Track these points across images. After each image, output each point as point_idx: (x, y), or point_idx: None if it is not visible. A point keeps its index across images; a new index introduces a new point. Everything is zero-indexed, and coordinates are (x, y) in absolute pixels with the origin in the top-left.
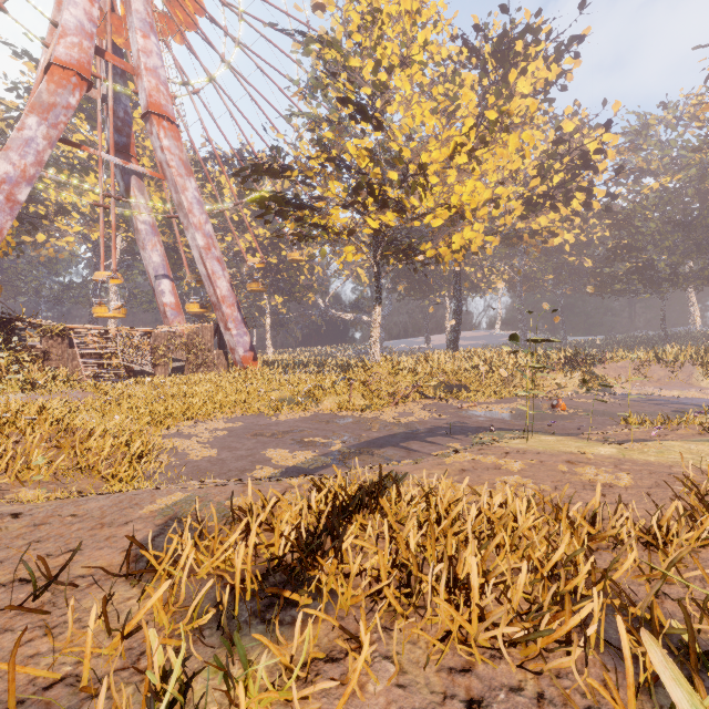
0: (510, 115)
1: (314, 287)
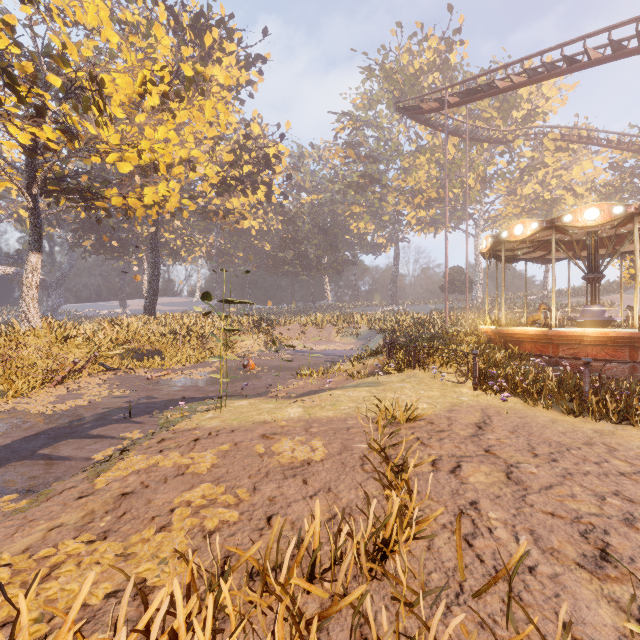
0: (206, 79)
1: None
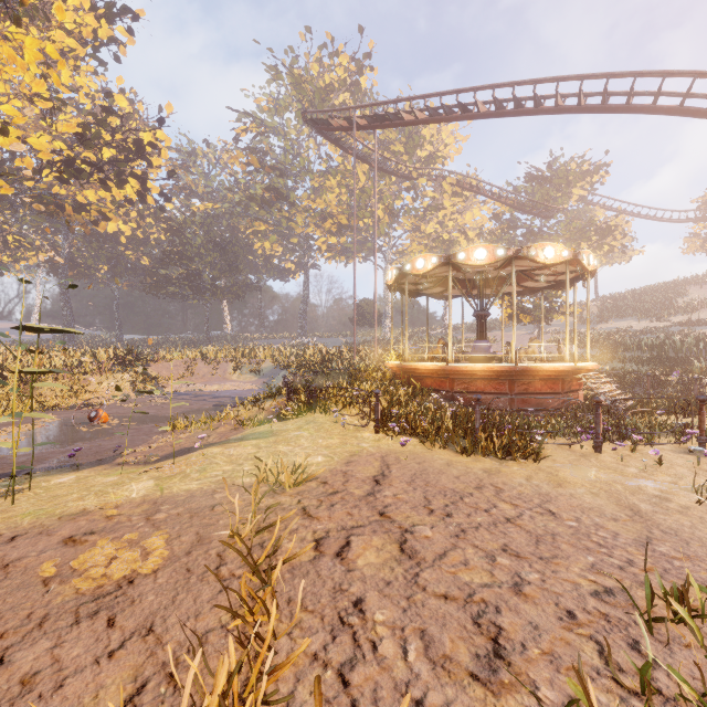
0: (24, 3)
1: None
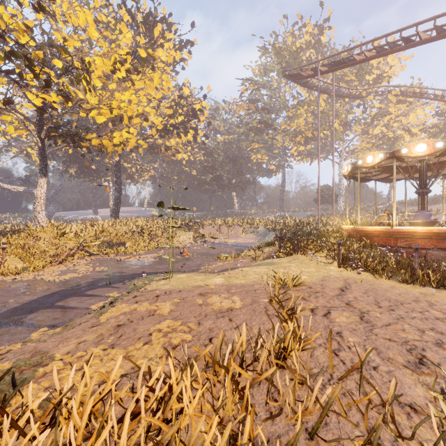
0: (155, 59)
1: None
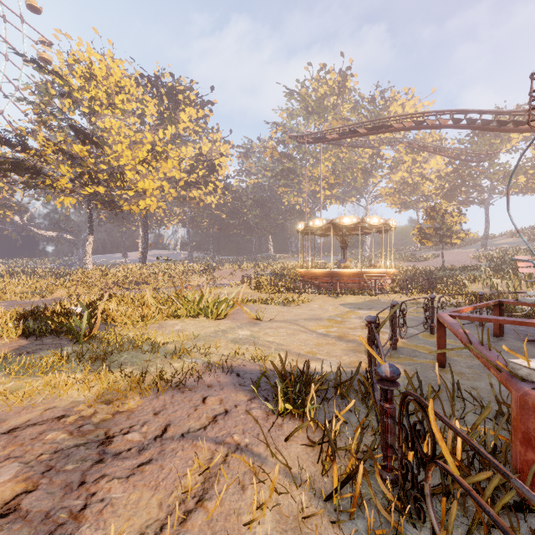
0: (168, 152)
1: (13, 207)
